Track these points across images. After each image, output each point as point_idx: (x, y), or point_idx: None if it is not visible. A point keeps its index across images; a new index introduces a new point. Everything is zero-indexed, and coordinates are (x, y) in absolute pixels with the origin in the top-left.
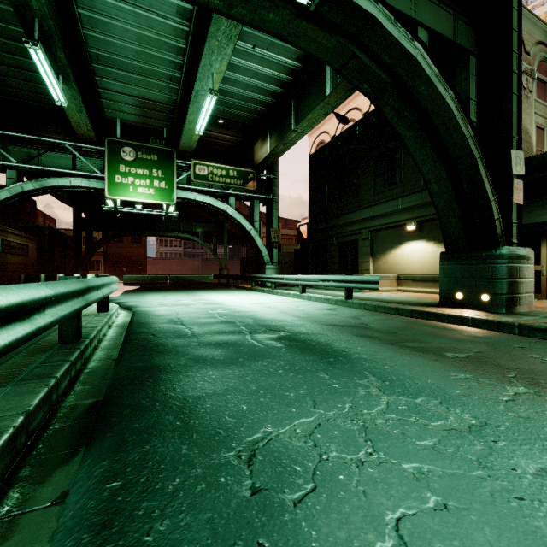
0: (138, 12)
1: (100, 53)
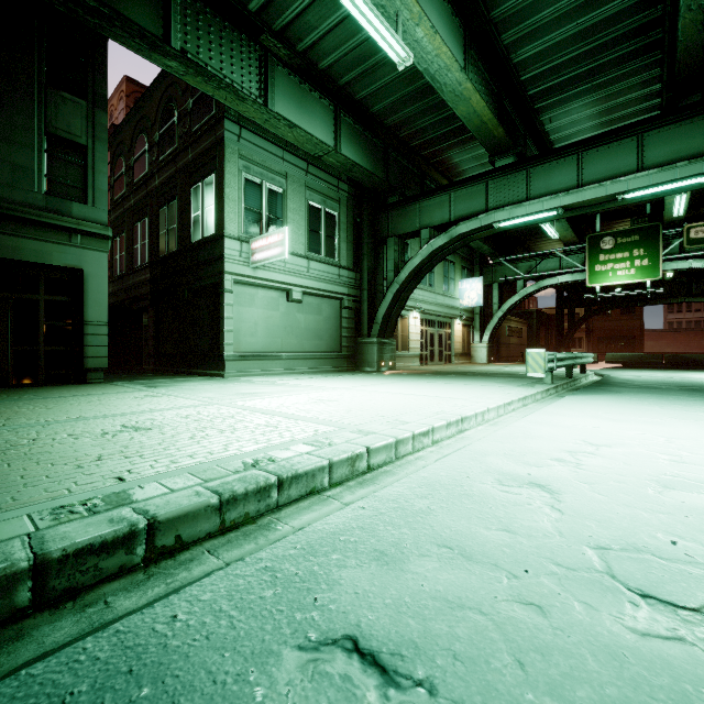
0: None
1: None
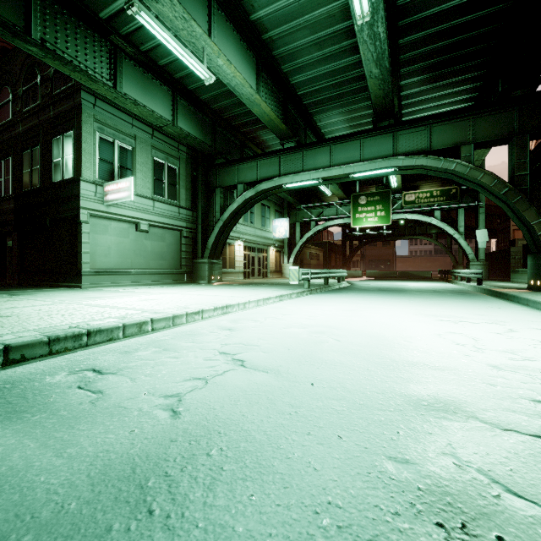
0: None
1: None
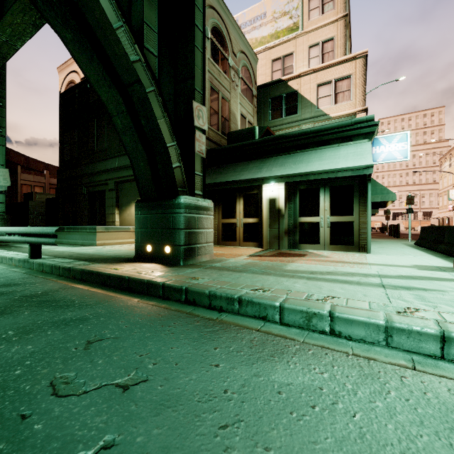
0: None
1: None
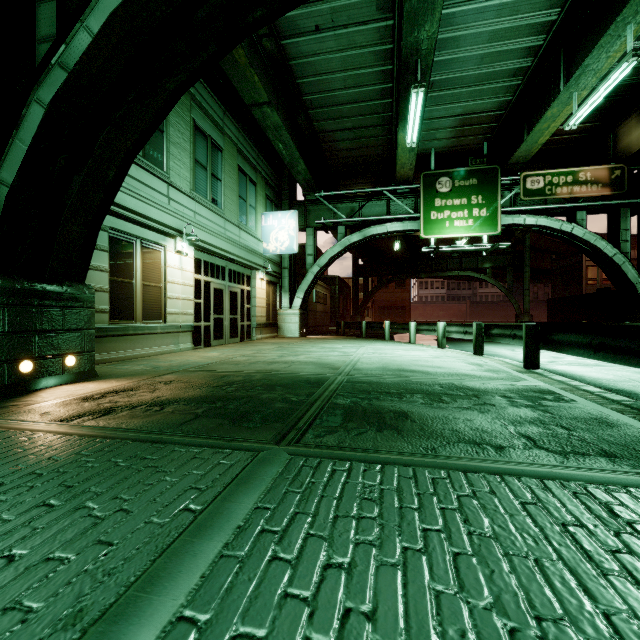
0: (503, 2)
1: (436, 78)
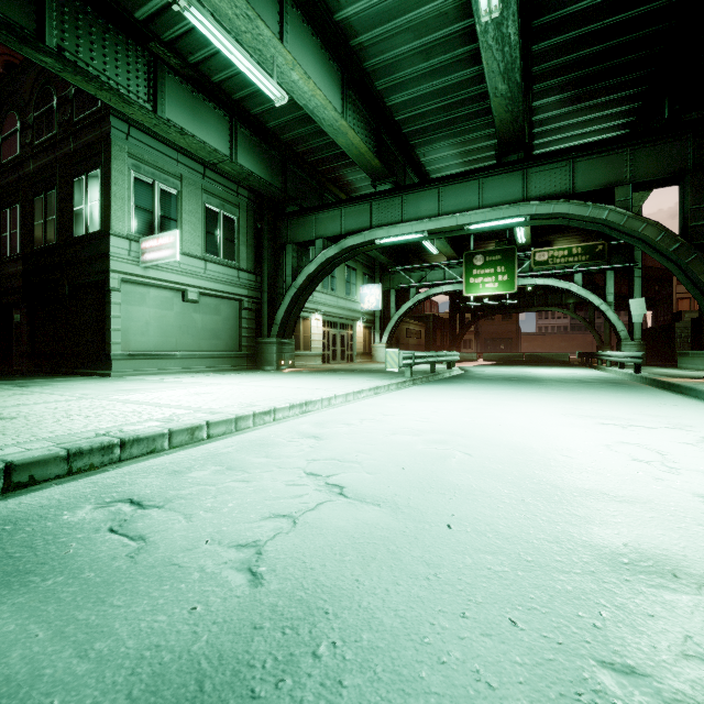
0: None
1: None
